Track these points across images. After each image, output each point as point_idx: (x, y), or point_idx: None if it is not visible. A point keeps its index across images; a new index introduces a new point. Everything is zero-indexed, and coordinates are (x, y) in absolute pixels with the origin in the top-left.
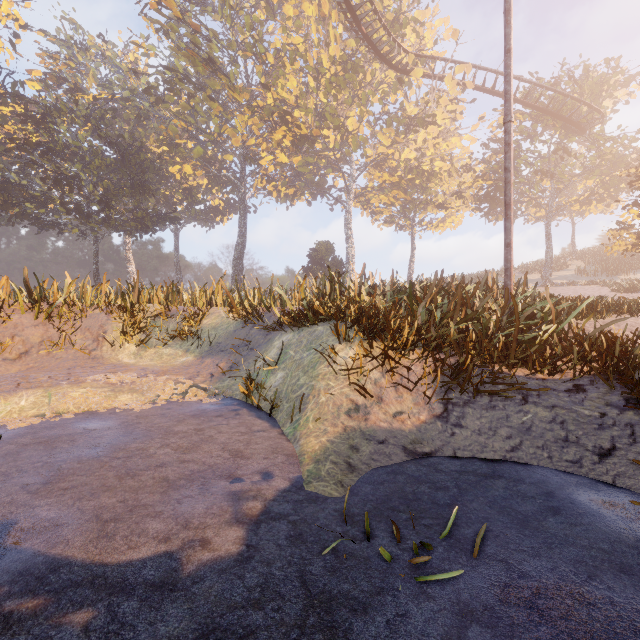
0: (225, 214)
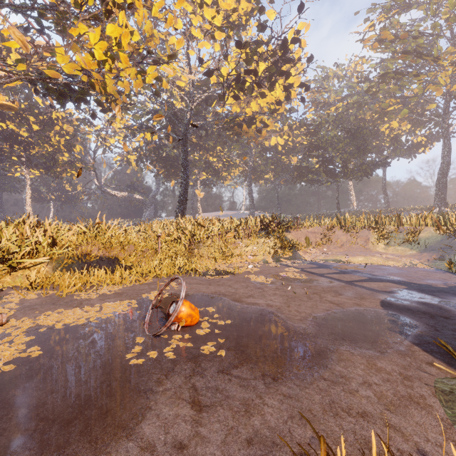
0: (427, 145)
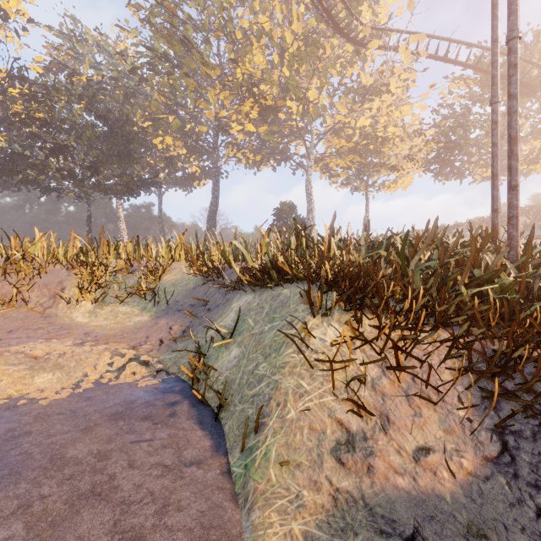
0: (201, 179)
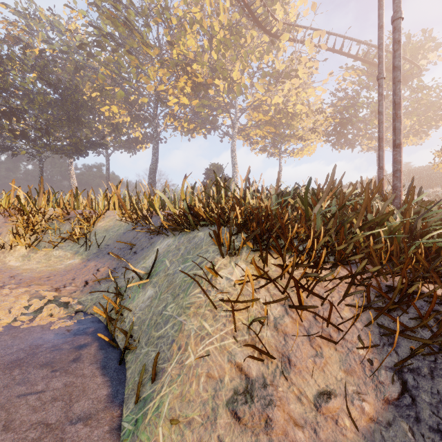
0: (143, 143)
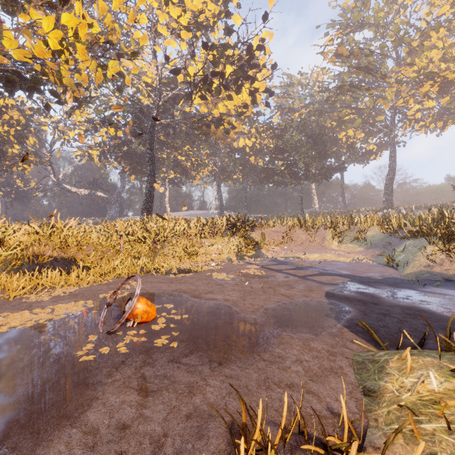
0: (377, 153)
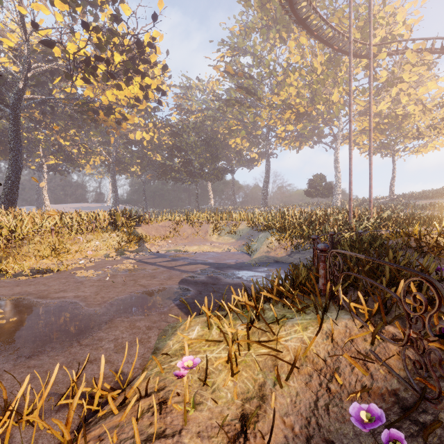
0: (259, 161)
